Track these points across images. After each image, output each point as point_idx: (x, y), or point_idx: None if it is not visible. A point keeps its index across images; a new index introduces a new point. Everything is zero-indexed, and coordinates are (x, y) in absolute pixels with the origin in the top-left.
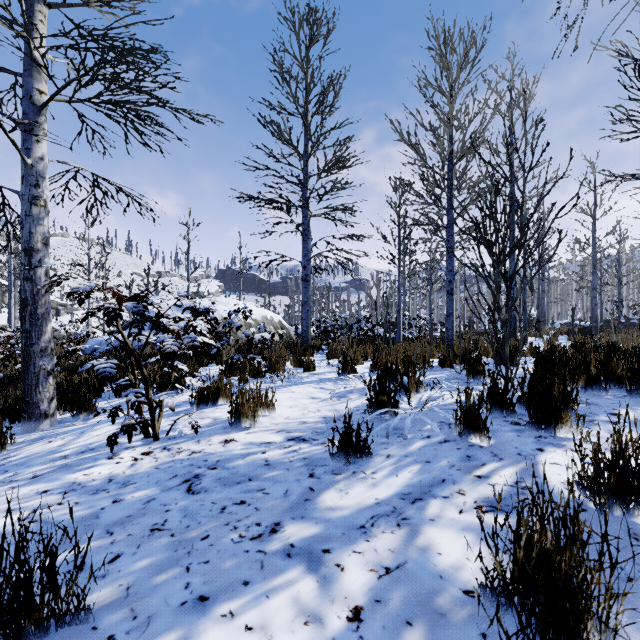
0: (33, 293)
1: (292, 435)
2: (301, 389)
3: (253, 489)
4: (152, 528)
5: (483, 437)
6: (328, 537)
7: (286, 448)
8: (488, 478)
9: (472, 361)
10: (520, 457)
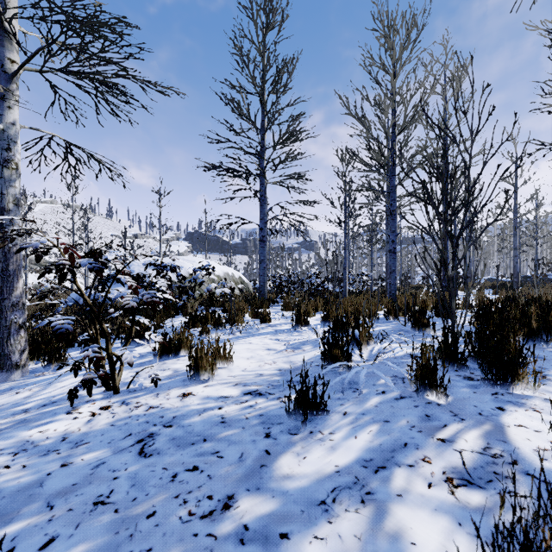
0: (4, 251)
1: (249, 389)
2: (258, 340)
3: (207, 452)
4: (96, 501)
5: (440, 394)
6: (286, 516)
7: (242, 403)
8: (453, 442)
9: (417, 314)
10: (482, 417)
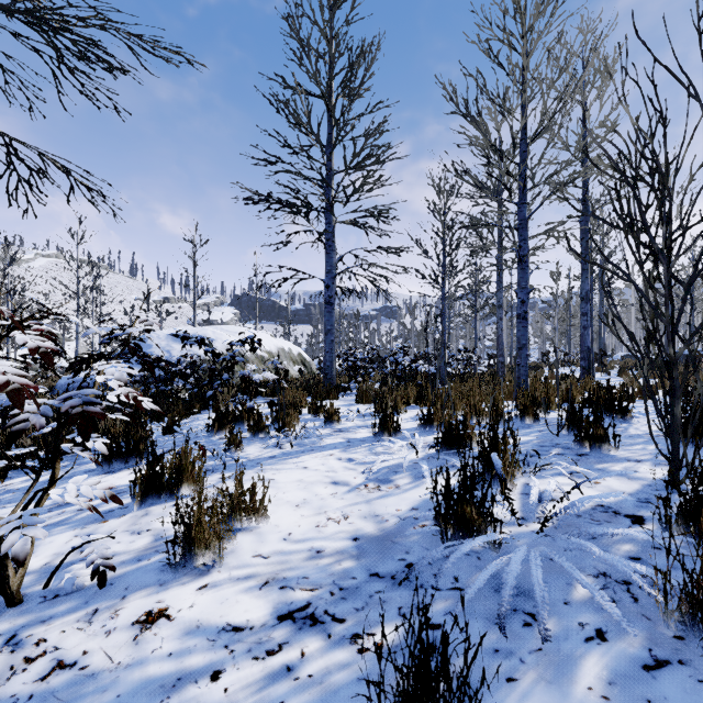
0: None
1: (290, 599)
2: (318, 462)
3: None
4: None
5: None
6: None
7: (270, 655)
8: None
9: (586, 420)
10: None
